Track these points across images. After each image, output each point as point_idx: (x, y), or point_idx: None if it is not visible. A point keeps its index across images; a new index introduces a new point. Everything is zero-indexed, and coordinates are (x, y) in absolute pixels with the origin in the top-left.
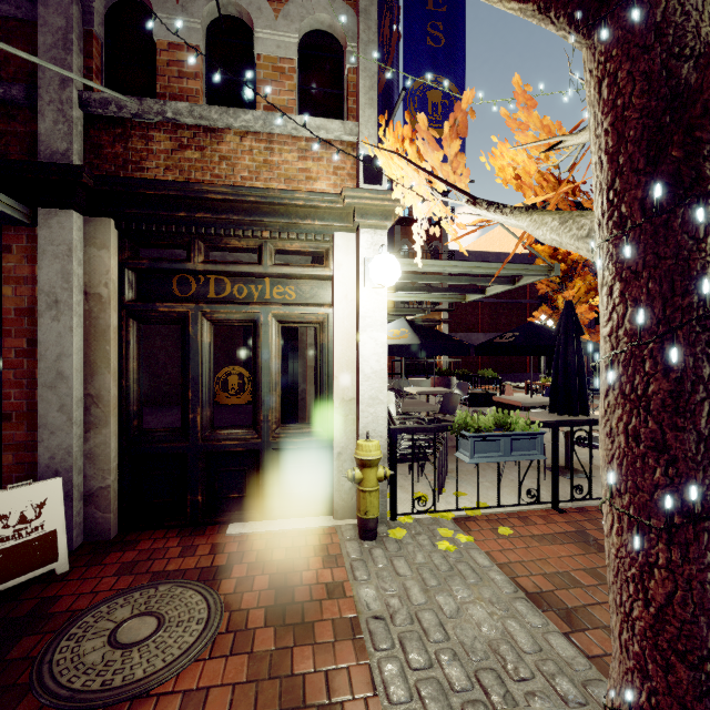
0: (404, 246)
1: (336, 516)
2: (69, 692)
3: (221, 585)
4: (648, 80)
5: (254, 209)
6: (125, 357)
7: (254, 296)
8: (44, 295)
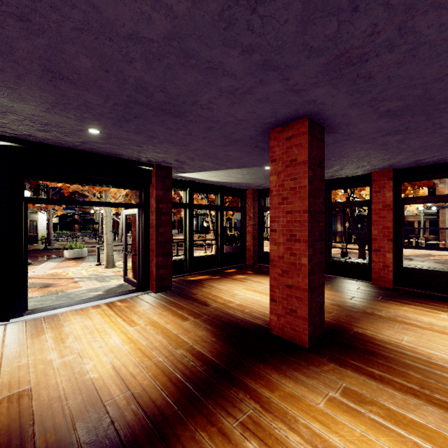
0: None
1: (39, 244)
2: None
3: None
4: (48, 216)
5: None
6: None
7: None
8: None
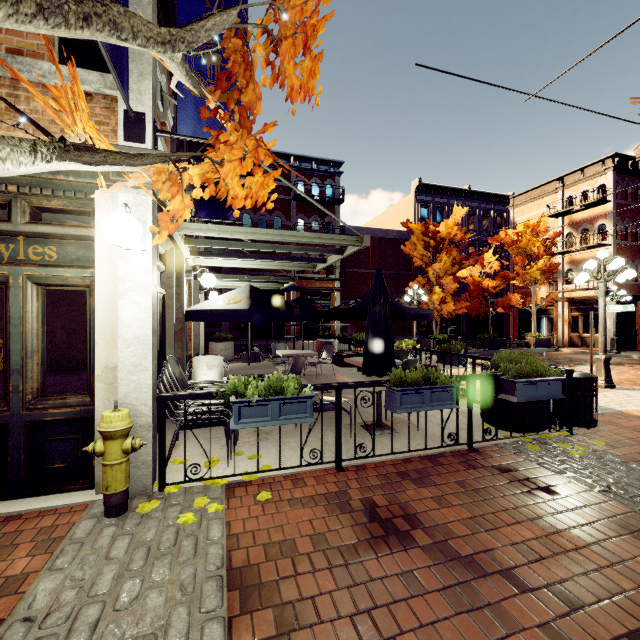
0: (300, 221)
1: (99, 490)
2: None
3: None
4: None
5: None
6: None
7: (4, 256)
8: None
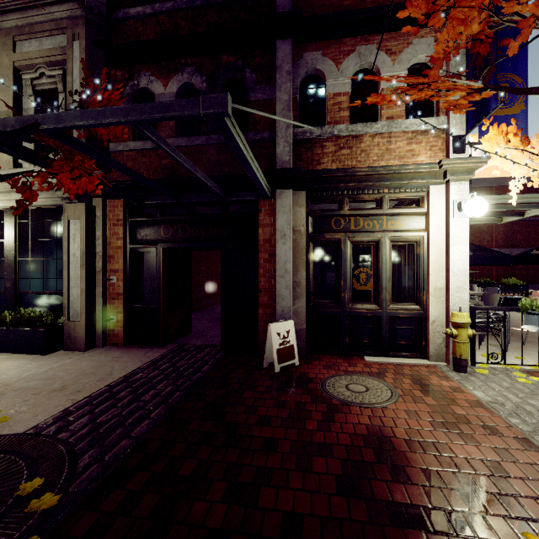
0: None
1: (431, 359)
2: (348, 401)
3: (383, 379)
4: None
5: (381, 177)
6: (308, 263)
7: (376, 227)
8: (279, 232)
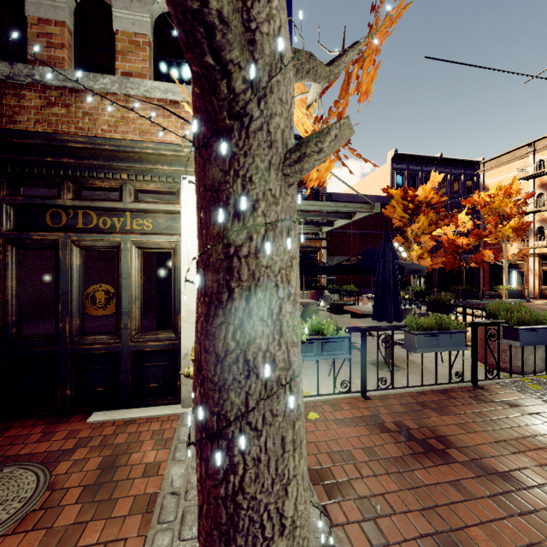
0: None
1: (183, 405)
2: None
3: (59, 466)
4: None
5: (112, 155)
6: (4, 277)
7: (117, 227)
8: None
